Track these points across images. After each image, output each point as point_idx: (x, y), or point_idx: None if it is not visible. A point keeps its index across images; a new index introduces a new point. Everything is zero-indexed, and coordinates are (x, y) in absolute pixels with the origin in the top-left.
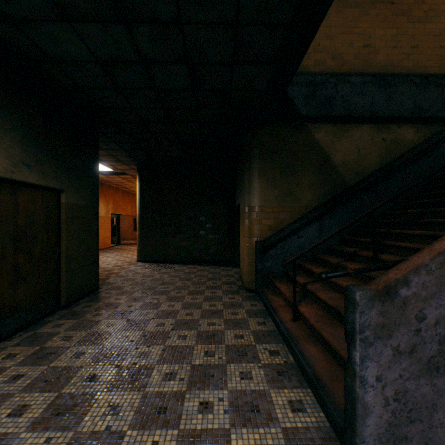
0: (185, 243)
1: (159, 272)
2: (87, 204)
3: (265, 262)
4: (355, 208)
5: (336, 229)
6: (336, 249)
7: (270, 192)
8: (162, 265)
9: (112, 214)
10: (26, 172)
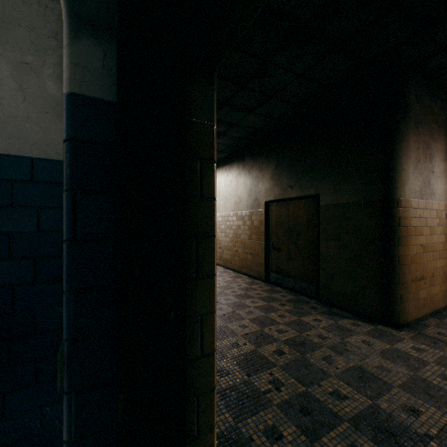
0: None
1: None
2: (356, 200)
3: None
4: None
5: None
6: None
7: None
8: None
9: None
10: (289, 191)
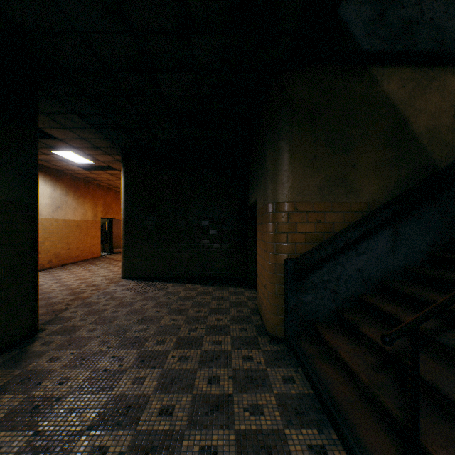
0: (183, 255)
1: (143, 298)
2: (9, 199)
3: (302, 295)
4: (454, 204)
5: (422, 240)
6: (433, 276)
7: (309, 179)
8: (151, 285)
9: (103, 218)
10: None
